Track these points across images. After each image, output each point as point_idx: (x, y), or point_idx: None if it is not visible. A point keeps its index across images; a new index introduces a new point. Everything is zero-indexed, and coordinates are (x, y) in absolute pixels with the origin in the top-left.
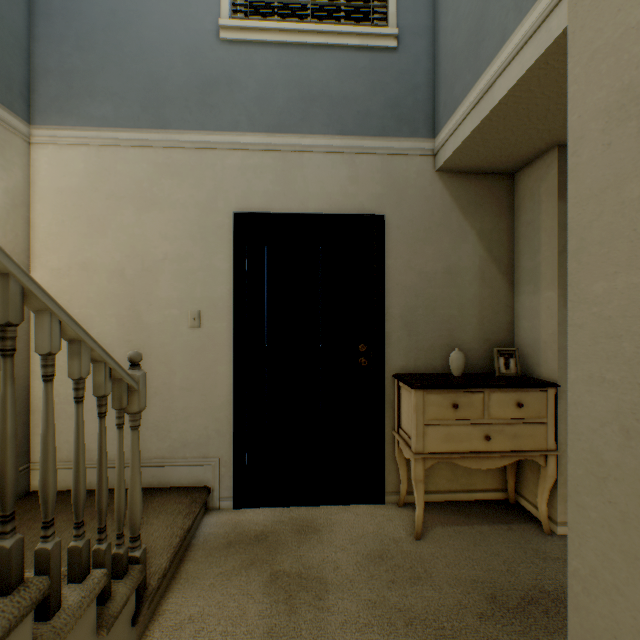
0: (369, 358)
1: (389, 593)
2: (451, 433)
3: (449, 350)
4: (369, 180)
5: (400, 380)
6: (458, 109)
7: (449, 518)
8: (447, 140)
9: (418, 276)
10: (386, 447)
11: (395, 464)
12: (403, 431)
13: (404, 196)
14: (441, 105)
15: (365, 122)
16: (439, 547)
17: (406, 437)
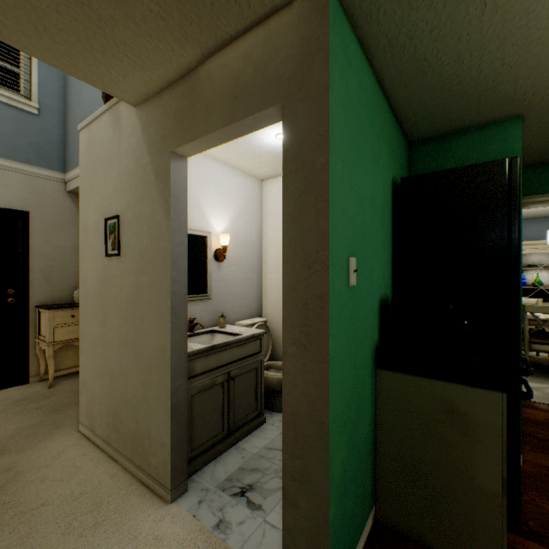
0: (17, 298)
1: (29, 406)
2: (72, 330)
3: (76, 290)
4: (17, 188)
5: (40, 307)
6: (77, 169)
7: (73, 377)
8: (72, 180)
9: (55, 249)
10: (31, 349)
11: (38, 358)
12: (43, 336)
13: (45, 202)
14: (69, 159)
15: (14, 152)
16: (64, 386)
17: (44, 338)
